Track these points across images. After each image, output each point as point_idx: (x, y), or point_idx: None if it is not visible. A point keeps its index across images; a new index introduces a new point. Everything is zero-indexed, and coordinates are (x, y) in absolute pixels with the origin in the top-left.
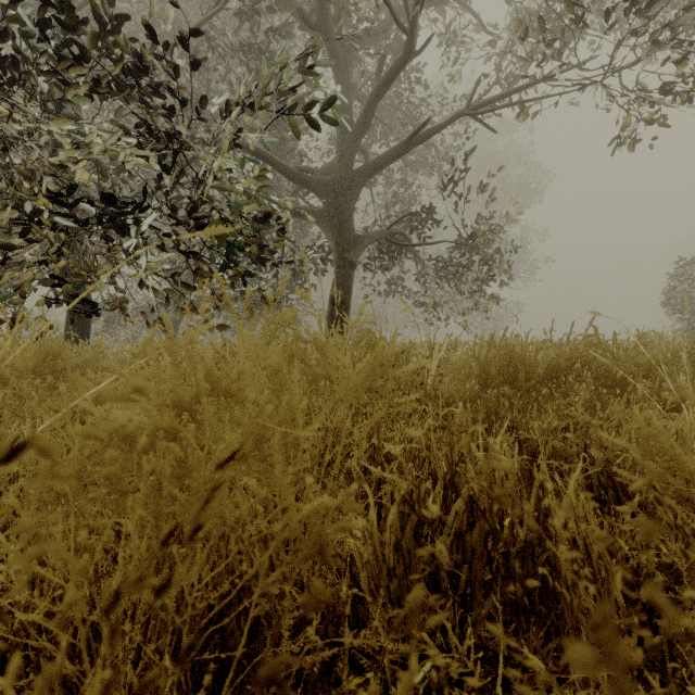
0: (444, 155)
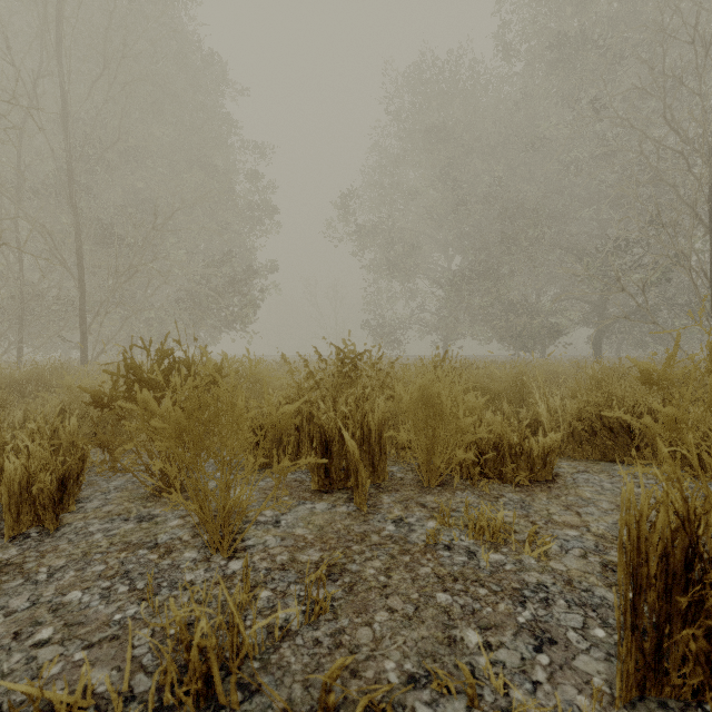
0: None
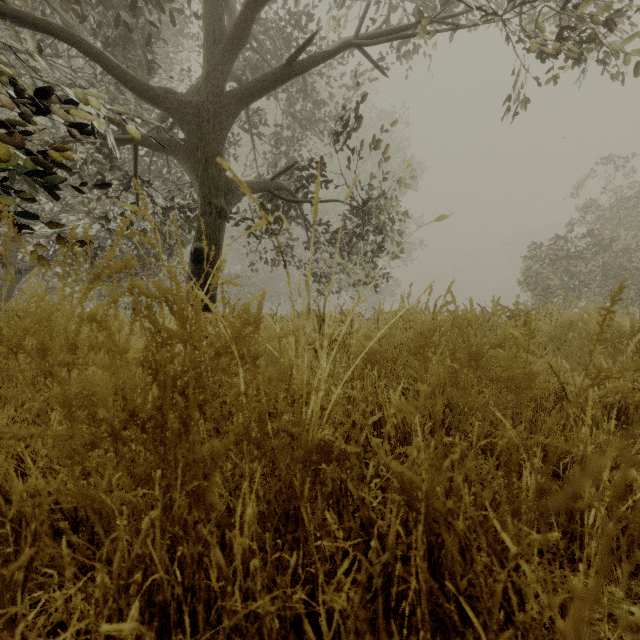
0: (334, 118)
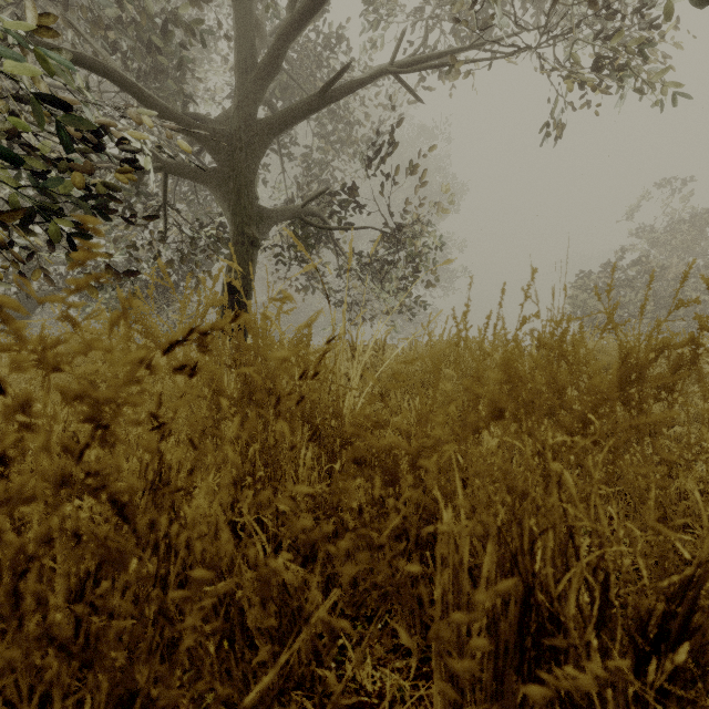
0: (368, 139)
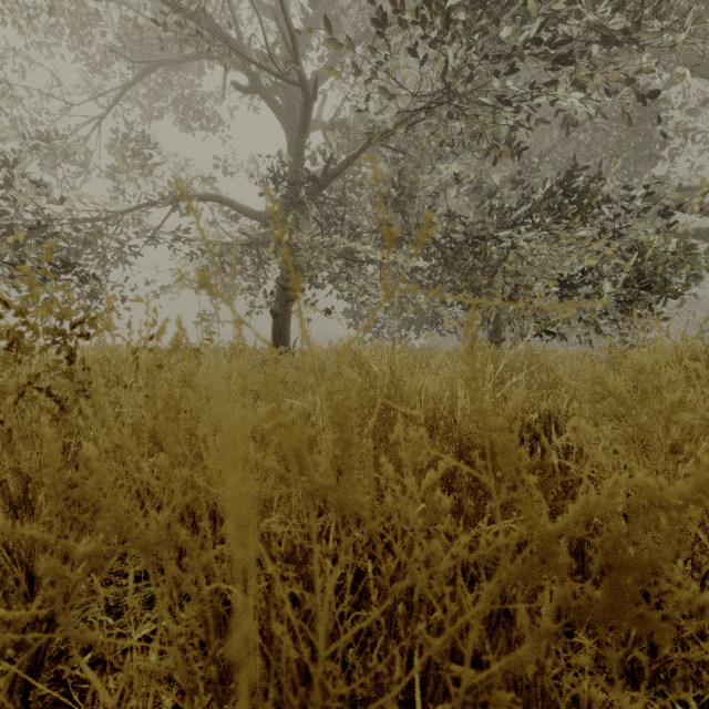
0: None
